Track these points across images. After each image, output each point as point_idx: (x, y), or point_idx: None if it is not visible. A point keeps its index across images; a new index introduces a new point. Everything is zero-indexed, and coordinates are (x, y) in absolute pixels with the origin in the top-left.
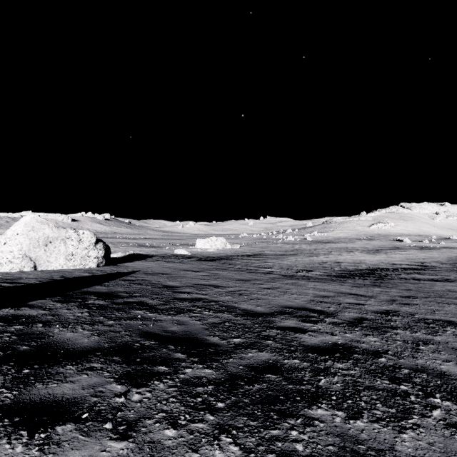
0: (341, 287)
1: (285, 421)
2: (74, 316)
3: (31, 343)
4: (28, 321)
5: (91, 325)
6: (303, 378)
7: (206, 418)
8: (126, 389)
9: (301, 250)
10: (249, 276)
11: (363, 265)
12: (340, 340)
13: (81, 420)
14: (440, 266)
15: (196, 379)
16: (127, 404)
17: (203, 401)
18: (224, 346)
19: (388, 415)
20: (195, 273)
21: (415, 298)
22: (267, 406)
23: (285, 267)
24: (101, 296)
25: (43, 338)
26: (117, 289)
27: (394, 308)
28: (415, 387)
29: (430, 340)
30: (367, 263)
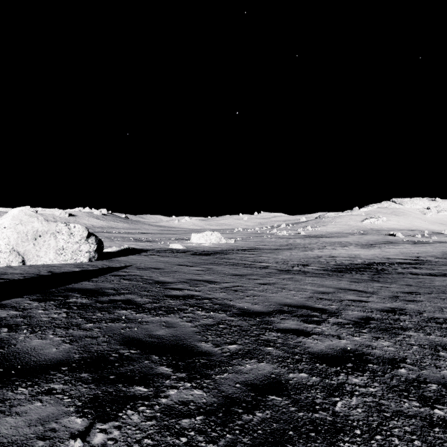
0: (340, 282)
1: None
2: (49, 318)
3: None
4: None
5: (65, 329)
6: (314, 400)
7: None
8: (87, 425)
9: (295, 244)
10: (244, 271)
11: (359, 260)
12: (349, 346)
13: None
14: (435, 261)
15: (181, 405)
16: None
17: (188, 443)
18: (218, 355)
19: None
20: (189, 267)
21: (418, 294)
22: None
23: (281, 261)
24: (85, 294)
25: (2, 348)
26: (105, 285)
27: (399, 305)
28: None
29: None
30: (362, 257)
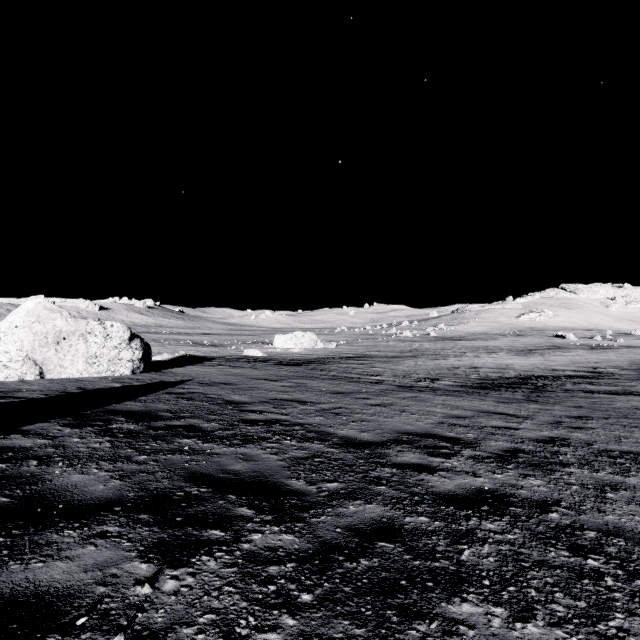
0: (482, 403)
1: (411, 627)
2: (88, 448)
3: (14, 491)
4: (16, 457)
5: (111, 462)
6: (435, 547)
7: (281, 622)
8: (154, 571)
9: (423, 350)
10: (349, 387)
11: (511, 372)
12: (487, 485)
13: (73, 629)
14: (620, 373)
15: (267, 552)
16: (154, 598)
17: (278, 591)
18: (313, 495)
19: (575, 612)
20: (272, 382)
21: (590, 420)
22: (381, 599)
23: (401, 374)
24: (132, 417)
25: (35, 484)
26: (157, 406)
27: (561, 434)
28: (610, 562)
29: (620, 483)
30: (516, 368)
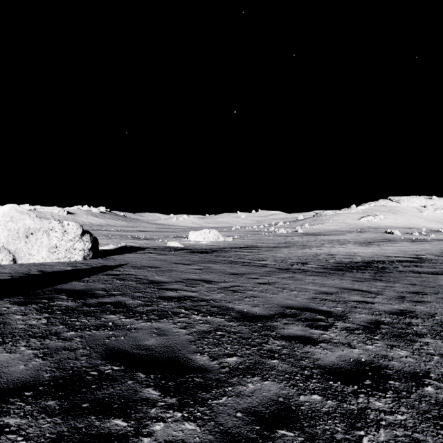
0: (342, 281)
1: None
2: (25, 325)
3: None
4: None
5: (41, 339)
6: (334, 435)
7: None
8: None
9: (294, 242)
10: (243, 270)
11: (358, 258)
12: (362, 356)
13: None
14: (435, 259)
15: None
16: None
17: None
18: (215, 372)
19: None
20: (186, 266)
21: (425, 295)
22: None
23: (279, 259)
24: (72, 295)
25: None
26: (96, 286)
27: (407, 307)
28: None
29: None
30: (361, 255)
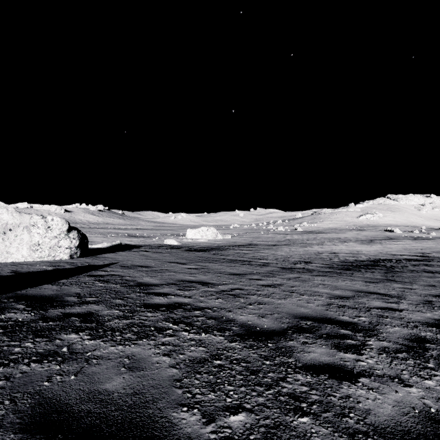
0: (354, 283)
1: None
2: None
3: None
4: None
5: None
6: None
7: None
8: None
9: (293, 240)
10: (243, 269)
11: (363, 256)
12: (429, 403)
13: None
14: None
15: None
16: None
17: None
18: None
19: None
20: (181, 265)
21: None
22: None
23: (281, 258)
24: (32, 304)
25: None
26: (70, 290)
27: None
28: None
29: None
30: (365, 253)
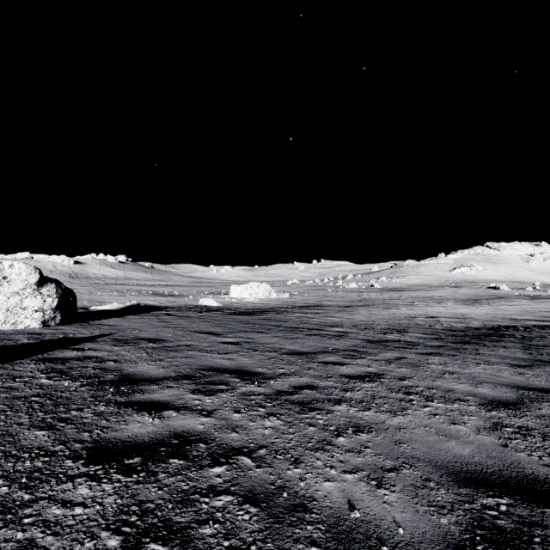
0: (495, 368)
1: None
2: None
3: None
4: None
5: None
6: None
7: None
8: None
9: (372, 300)
10: (311, 344)
11: (474, 322)
12: None
13: None
14: None
15: None
16: None
17: None
18: None
19: None
20: (214, 337)
21: None
22: None
23: (361, 324)
24: None
25: None
26: None
27: None
28: None
29: None
30: (475, 317)
